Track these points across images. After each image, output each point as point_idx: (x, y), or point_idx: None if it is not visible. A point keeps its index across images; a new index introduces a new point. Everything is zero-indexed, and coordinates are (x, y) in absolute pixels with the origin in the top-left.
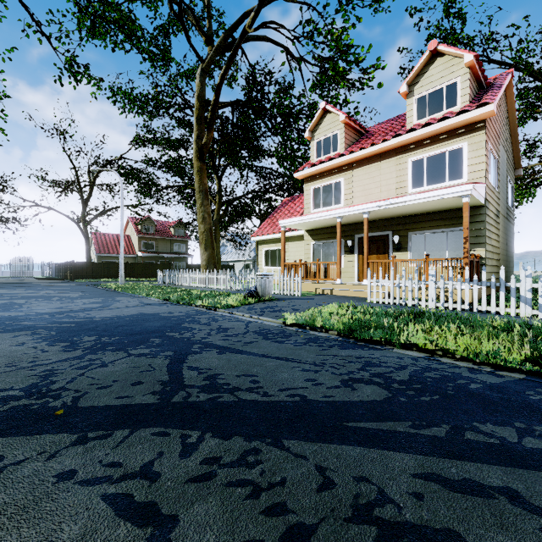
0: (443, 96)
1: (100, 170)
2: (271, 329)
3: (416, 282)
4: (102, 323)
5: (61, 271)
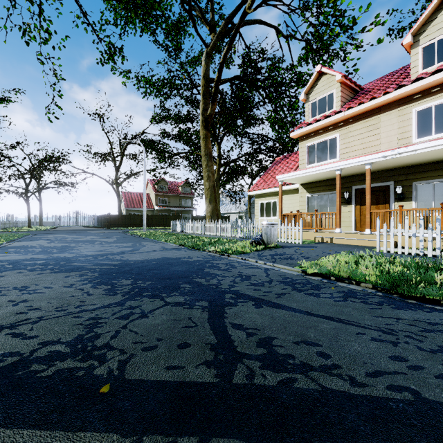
0: None
1: (128, 143)
2: (294, 279)
3: (437, 232)
4: (135, 266)
5: (101, 221)
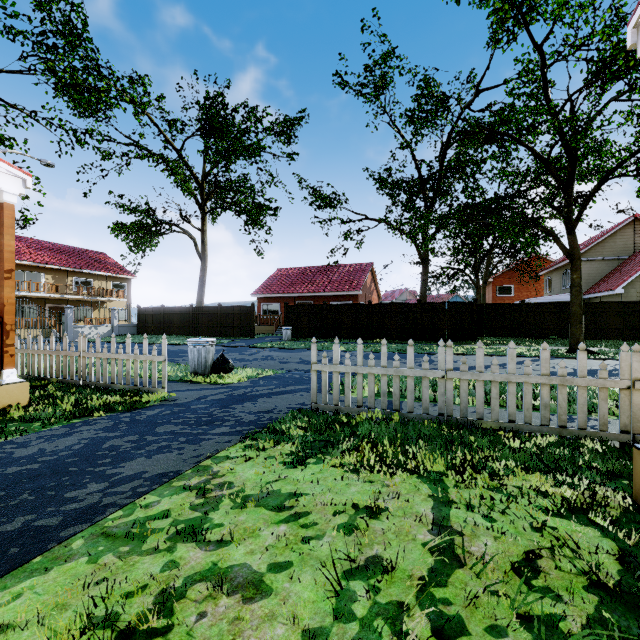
0: None
1: None
2: None
3: None
4: None
5: None
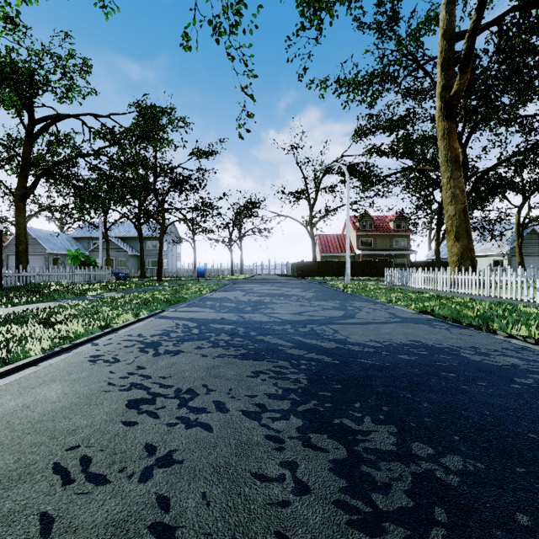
0: None
1: (323, 174)
2: None
3: None
4: (371, 365)
5: (294, 269)
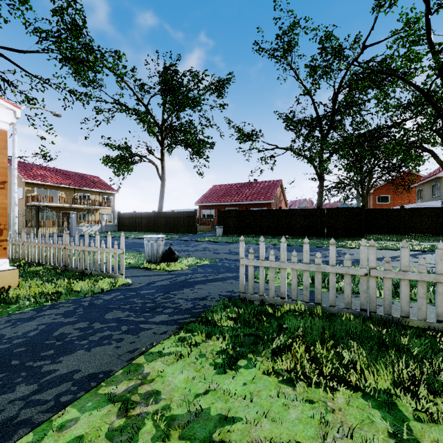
0: None
1: None
2: None
3: None
4: None
5: None
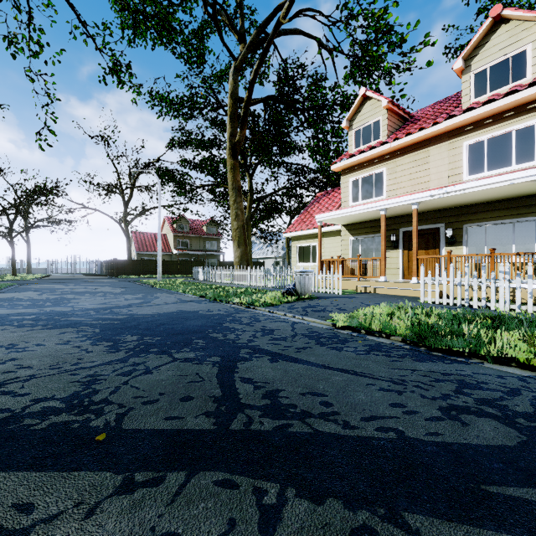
0: (508, 68)
1: (139, 173)
2: (321, 332)
3: (483, 280)
4: (144, 321)
5: (105, 268)
